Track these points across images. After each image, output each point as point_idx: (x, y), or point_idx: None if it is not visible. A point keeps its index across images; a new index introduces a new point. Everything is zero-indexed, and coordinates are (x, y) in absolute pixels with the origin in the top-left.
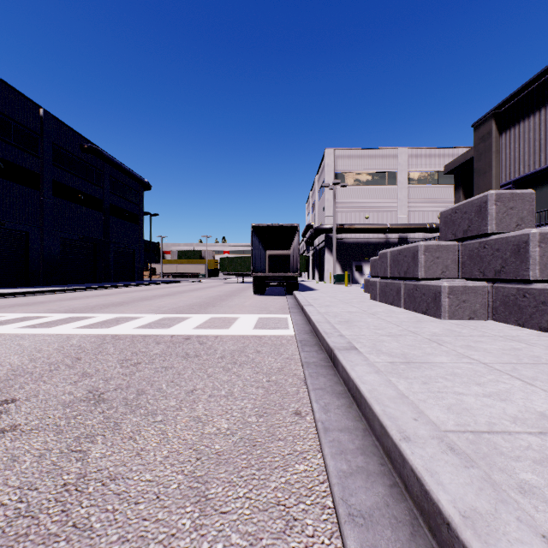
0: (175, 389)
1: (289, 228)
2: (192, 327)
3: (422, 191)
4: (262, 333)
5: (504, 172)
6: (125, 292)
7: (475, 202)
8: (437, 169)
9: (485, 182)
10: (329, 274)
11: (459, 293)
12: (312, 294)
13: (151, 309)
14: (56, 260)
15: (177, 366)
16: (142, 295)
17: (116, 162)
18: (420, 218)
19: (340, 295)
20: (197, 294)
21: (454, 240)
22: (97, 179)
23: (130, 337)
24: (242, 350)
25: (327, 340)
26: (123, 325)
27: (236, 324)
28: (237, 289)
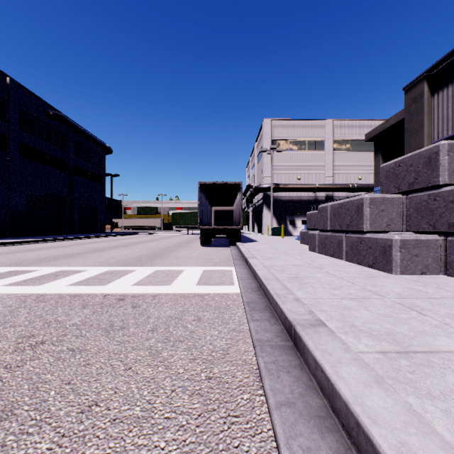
0: (66, 401)
1: (233, 185)
2: (131, 283)
3: (345, 156)
4: (205, 290)
5: (437, 131)
6: (83, 243)
7: (423, 154)
8: (357, 137)
9: (416, 141)
10: (266, 227)
11: (411, 246)
12: (253, 246)
13: (98, 261)
14: (22, 215)
15: (90, 348)
16: (97, 247)
17: (80, 128)
18: (344, 179)
19: (279, 247)
20: (149, 245)
21: (397, 193)
22: (62, 143)
23: (56, 298)
24: (180, 317)
25: (282, 307)
26: (59, 281)
27: (179, 279)
28: (186, 241)
